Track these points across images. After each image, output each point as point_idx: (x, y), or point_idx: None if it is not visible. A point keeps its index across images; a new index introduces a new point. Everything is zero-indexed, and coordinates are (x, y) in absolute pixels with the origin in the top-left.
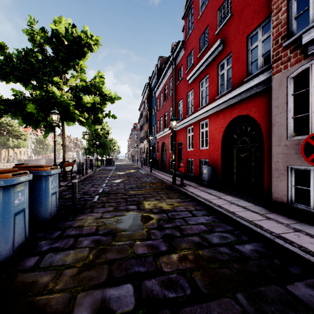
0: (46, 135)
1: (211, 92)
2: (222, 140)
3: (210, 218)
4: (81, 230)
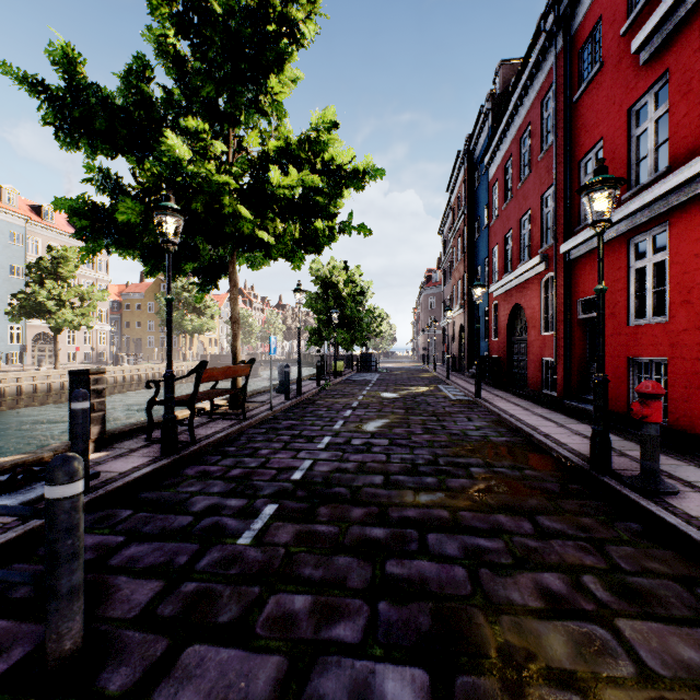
0: (202, 295)
1: None
2: None
3: None
4: None
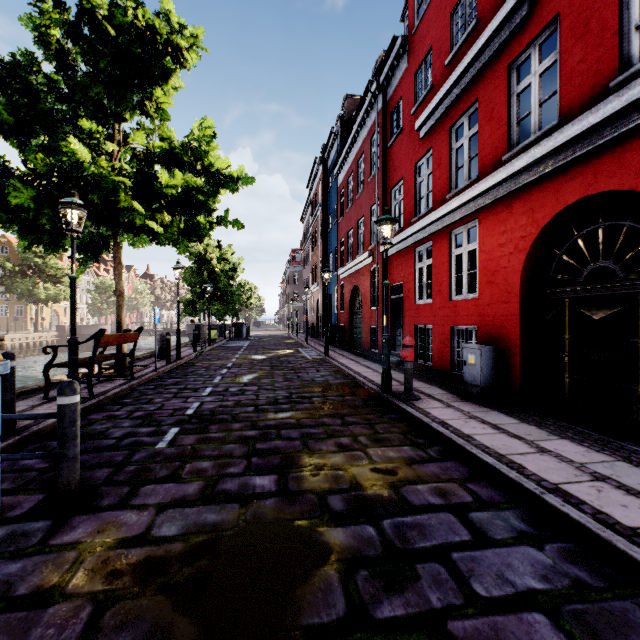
0: (82, 268)
1: (486, 146)
2: (525, 272)
3: (551, 560)
4: (23, 633)
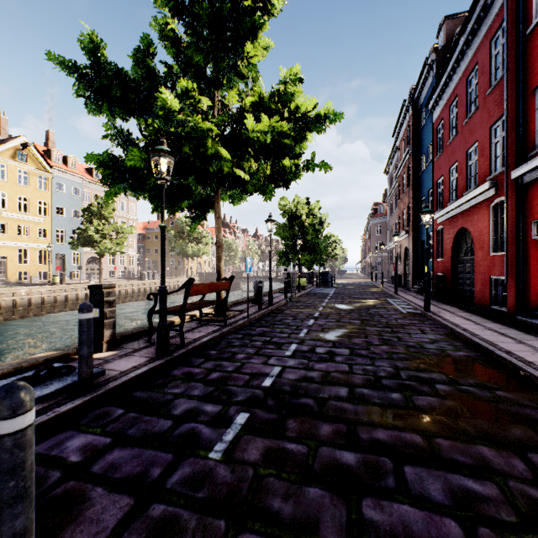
0: (195, 225)
1: None
2: None
3: None
4: None
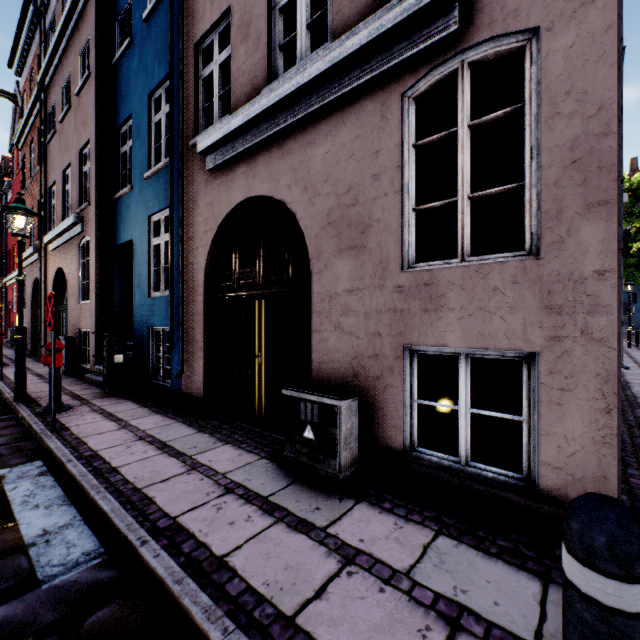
0: None
1: None
2: None
3: None
4: None
